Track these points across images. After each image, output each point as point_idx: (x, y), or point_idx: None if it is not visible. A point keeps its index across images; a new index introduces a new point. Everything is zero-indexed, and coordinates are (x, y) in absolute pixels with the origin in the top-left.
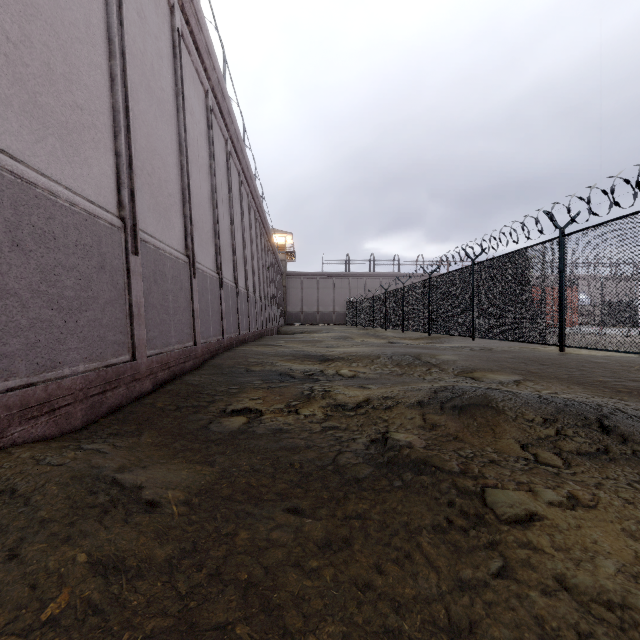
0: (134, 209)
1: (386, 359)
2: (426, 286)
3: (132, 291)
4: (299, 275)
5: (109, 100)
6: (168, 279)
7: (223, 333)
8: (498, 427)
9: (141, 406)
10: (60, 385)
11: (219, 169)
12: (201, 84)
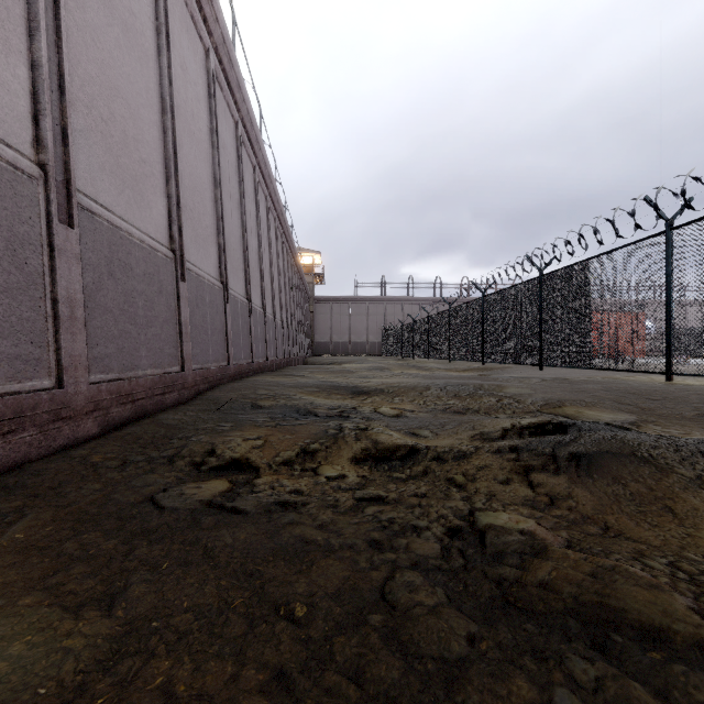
0: (67, 156)
1: (439, 391)
2: (479, 306)
3: (58, 279)
4: (328, 300)
5: None
6: (136, 275)
7: (228, 358)
8: (678, 505)
9: (62, 461)
10: None
11: (226, 154)
12: (199, 38)
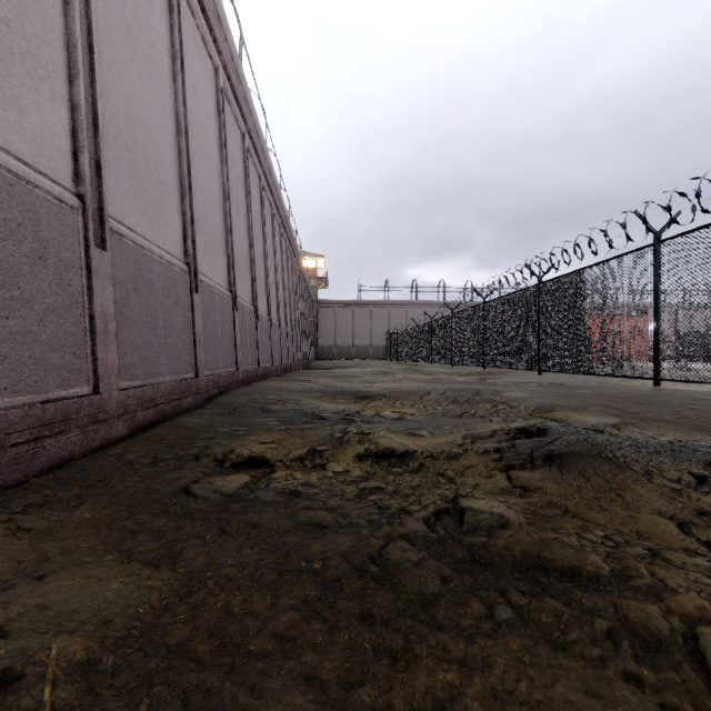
0: (100, 186)
1: (438, 396)
2: (480, 312)
3: (94, 298)
4: (332, 303)
5: (61, 29)
6: (156, 289)
7: (237, 364)
8: (628, 493)
9: (102, 459)
10: None
11: (233, 167)
12: (209, 58)
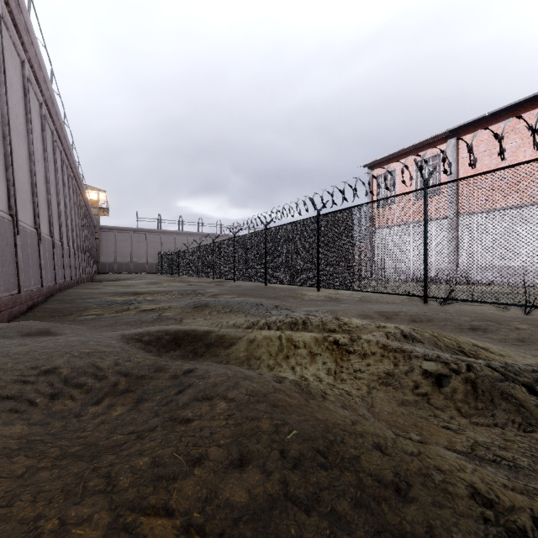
0: (16, 209)
1: (176, 292)
2: (212, 247)
3: (18, 255)
4: (113, 229)
5: (3, 150)
6: (29, 246)
7: (56, 280)
8: (204, 309)
9: (29, 316)
10: (2, 301)
11: (49, 157)
12: (37, 100)
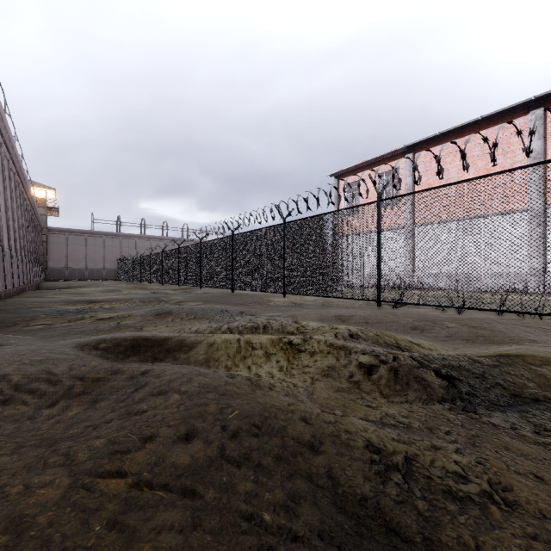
0: None
1: (137, 300)
2: (177, 253)
3: None
4: (64, 231)
5: None
6: None
7: None
8: (167, 316)
9: None
10: None
11: None
12: None
